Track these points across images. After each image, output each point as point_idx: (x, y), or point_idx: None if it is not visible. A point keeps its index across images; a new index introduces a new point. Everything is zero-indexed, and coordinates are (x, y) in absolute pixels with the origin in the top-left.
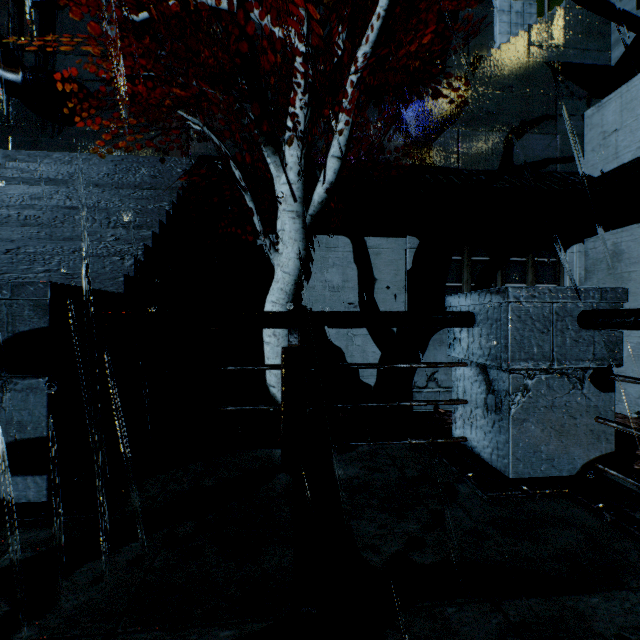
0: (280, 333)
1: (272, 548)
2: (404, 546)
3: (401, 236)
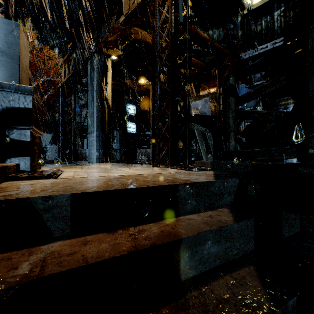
0: None
1: None
2: None
3: (48, 134)
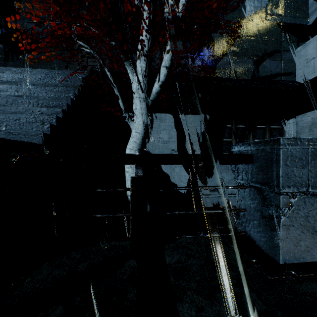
0: (134, 166)
1: None
2: None
3: (200, 114)
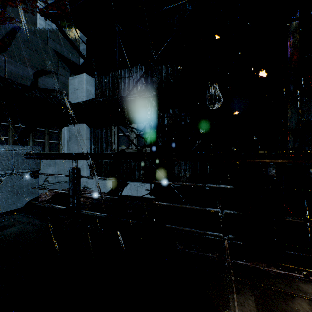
0: None
1: None
2: None
3: None
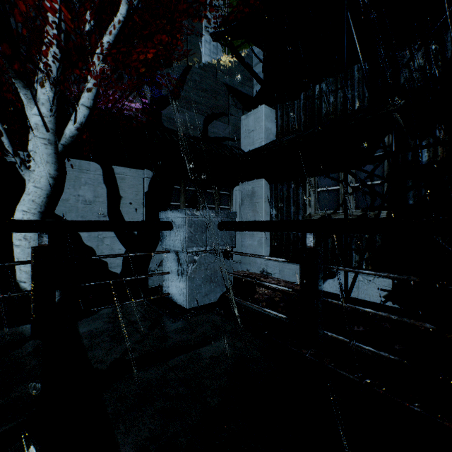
0: (32, 237)
1: (22, 384)
2: (122, 354)
3: (140, 168)
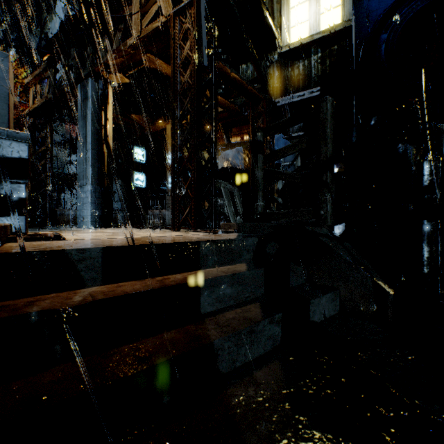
0: None
1: None
2: None
3: None
